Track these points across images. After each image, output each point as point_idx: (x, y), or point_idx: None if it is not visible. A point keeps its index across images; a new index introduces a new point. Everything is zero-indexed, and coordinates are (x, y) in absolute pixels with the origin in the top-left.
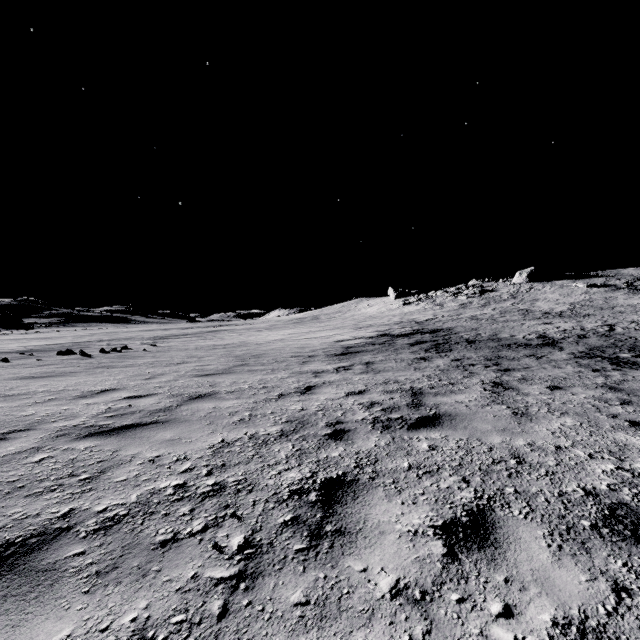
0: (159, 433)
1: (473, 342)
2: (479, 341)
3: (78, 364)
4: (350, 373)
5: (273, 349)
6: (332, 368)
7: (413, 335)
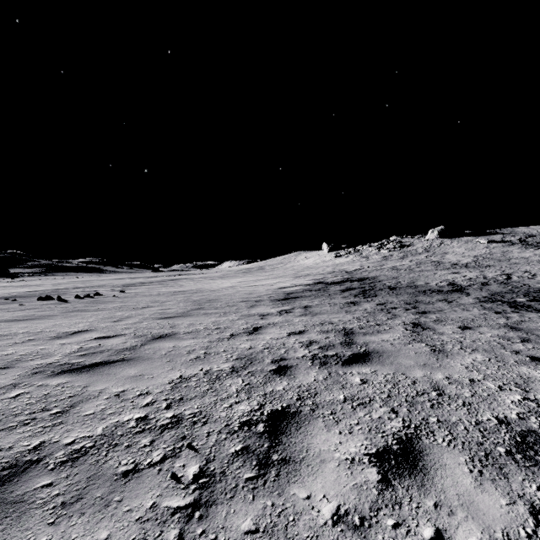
0: (124, 370)
1: (394, 289)
2: (399, 288)
3: (55, 308)
4: (291, 315)
5: (225, 295)
6: (276, 311)
7: (344, 283)
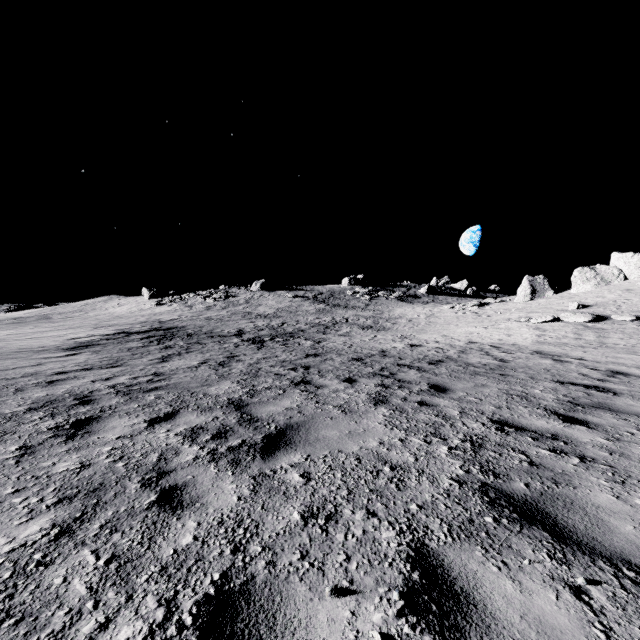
0: None
1: (191, 335)
2: (196, 334)
3: None
4: (77, 356)
5: None
6: (62, 355)
7: (149, 332)
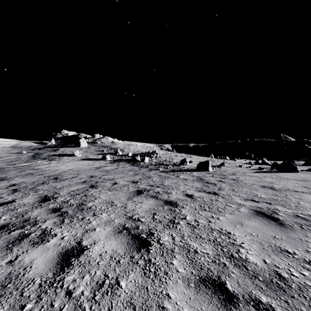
0: (255, 222)
1: None
2: None
3: None
4: None
5: None
6: None
7: None
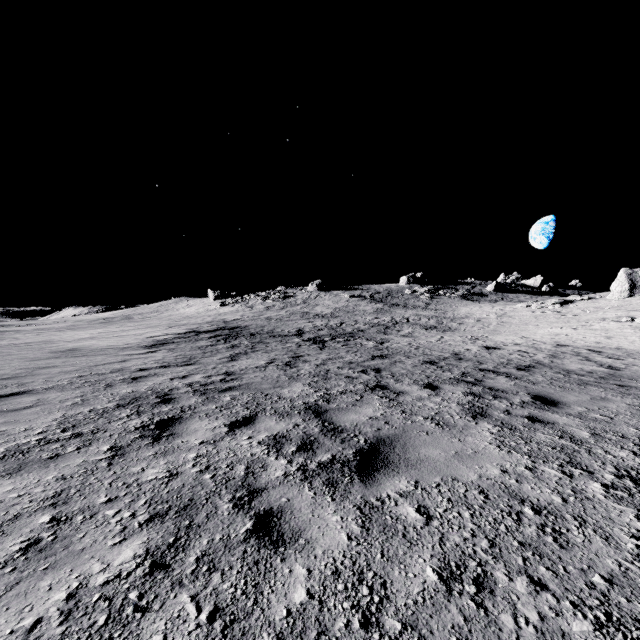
0: (37, 377)
1: (254, 335)
2: (259, 334)
3: None
4: (155, 354)
5: (86, 344)
6: (142, 352)
7: (216, 331)
